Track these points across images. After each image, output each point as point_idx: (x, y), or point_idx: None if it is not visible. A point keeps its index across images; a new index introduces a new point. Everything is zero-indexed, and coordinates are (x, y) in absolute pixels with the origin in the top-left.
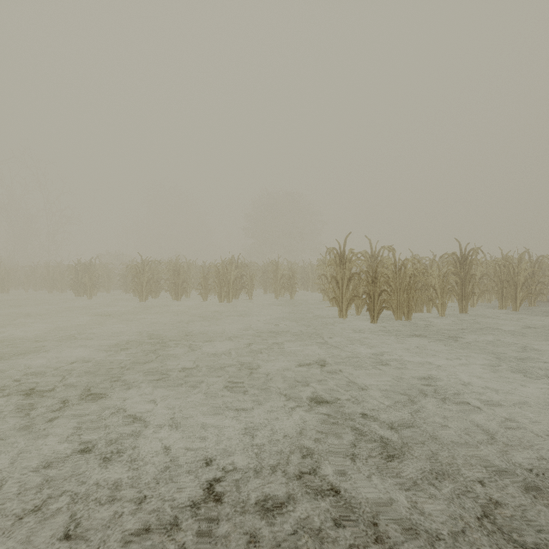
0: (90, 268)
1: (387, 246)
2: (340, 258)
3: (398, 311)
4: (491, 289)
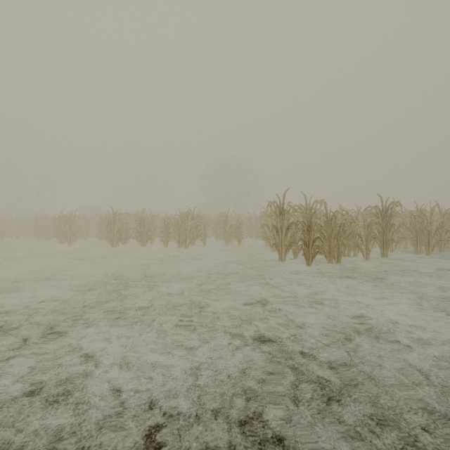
0: (70, 219)
1: (319, 200)
2: (280, 210)
3: (329, 256)
4: (407, 237)
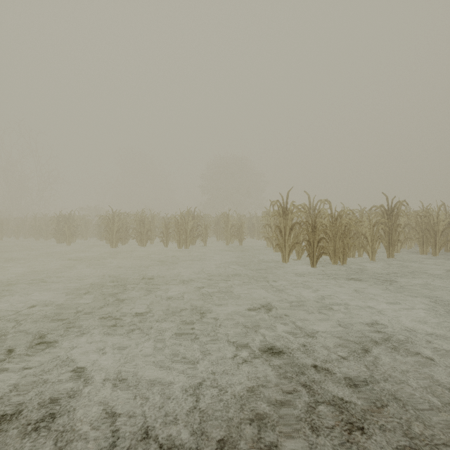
0: (69, 219)
1: (323, 199)
2: (283, 210)
3: (334, 257)
4: (412, 237)
